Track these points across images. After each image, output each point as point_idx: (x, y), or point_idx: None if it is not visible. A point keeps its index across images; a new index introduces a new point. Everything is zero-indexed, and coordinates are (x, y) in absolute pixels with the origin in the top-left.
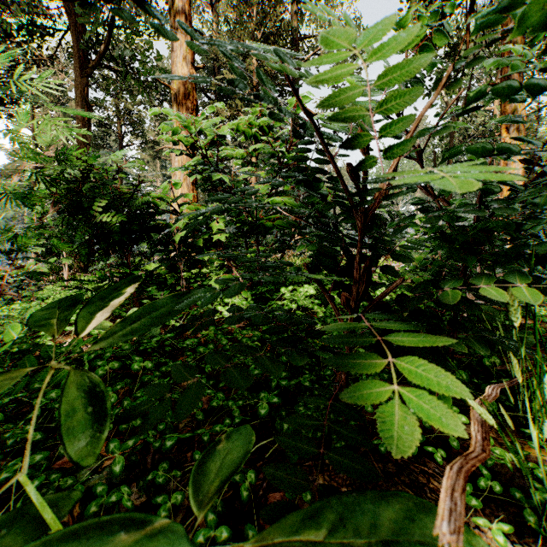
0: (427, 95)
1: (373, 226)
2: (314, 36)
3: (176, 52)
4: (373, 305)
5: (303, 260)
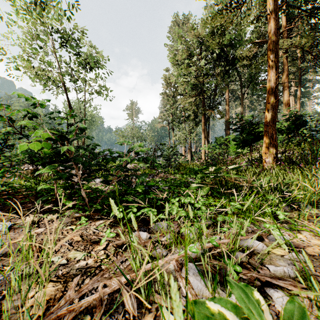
0: None
1: None
2: None
3: (284, 95)
4: None
5: None
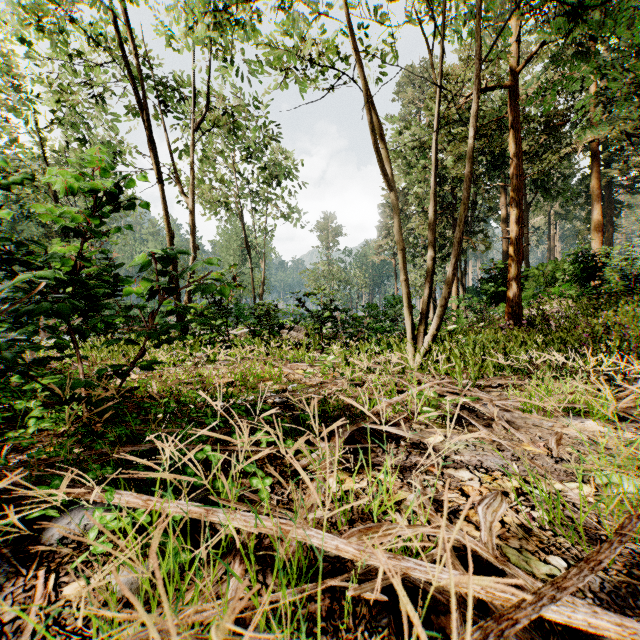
0: None
1: (638, 275)
2: None
3: (593, 211)
4: (633, 282)
5: None
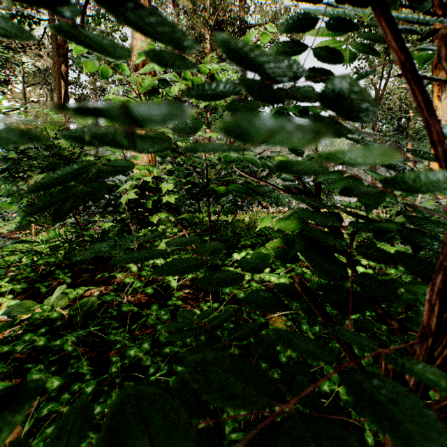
0: (356, 73)
1: None
2: (258, 25)
3: None
4: None
5: (252, 217)
